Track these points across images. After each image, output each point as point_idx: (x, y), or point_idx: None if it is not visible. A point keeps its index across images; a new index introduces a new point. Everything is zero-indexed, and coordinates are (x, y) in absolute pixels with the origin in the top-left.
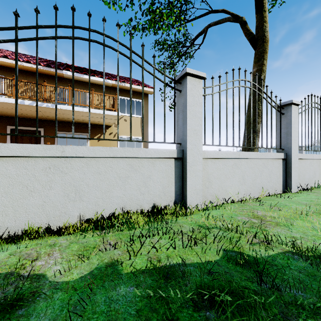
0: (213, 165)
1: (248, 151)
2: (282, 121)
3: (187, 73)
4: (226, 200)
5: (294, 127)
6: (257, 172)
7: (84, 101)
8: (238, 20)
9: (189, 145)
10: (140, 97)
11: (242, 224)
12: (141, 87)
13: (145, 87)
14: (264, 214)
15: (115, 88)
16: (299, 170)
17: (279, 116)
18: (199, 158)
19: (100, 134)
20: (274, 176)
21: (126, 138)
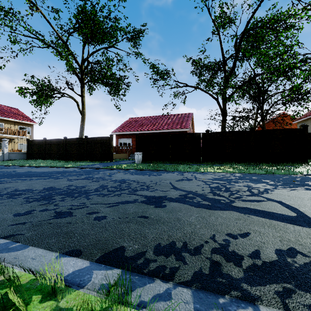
0: None
1: None
2: None
3: None
4: None
5: None
6: None
7: (1, 127)
8: (76, 102)
9: None
10: (30, 126)
11: None
12: (31, 122)
13: (33, 123)
14: None
15: (17, 122)
16: None
17: None
18: None
19: (9, 142)
20: None
21: (22, 144)
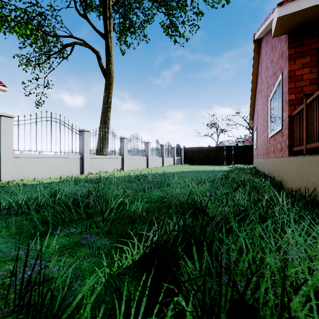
0: (24, 161)
1: (100, 152)
2: (81, 139)
3: (1, 115)
4: (35, 179)
5: (86, 142)
6: (60, 164)
7: None
8: (95, 53)
9: (3, 151)
10: None
11: (20, 182)
12: None
13: None
14: (40, 180)
15: None
16: (93, 164)
17: (80, 136)
18: (11, 157)
19: None
20: (73, 167)
21: None
